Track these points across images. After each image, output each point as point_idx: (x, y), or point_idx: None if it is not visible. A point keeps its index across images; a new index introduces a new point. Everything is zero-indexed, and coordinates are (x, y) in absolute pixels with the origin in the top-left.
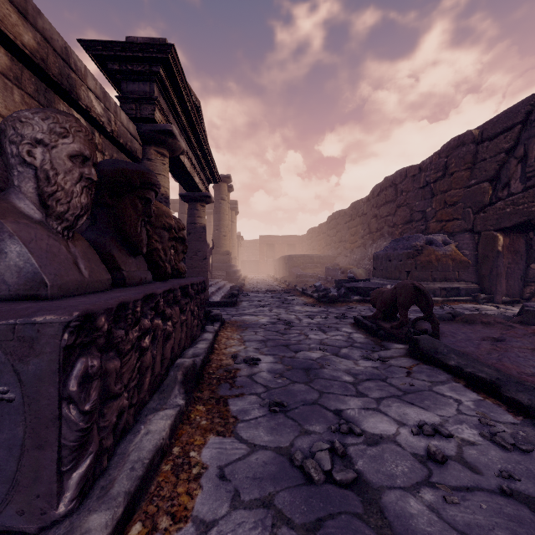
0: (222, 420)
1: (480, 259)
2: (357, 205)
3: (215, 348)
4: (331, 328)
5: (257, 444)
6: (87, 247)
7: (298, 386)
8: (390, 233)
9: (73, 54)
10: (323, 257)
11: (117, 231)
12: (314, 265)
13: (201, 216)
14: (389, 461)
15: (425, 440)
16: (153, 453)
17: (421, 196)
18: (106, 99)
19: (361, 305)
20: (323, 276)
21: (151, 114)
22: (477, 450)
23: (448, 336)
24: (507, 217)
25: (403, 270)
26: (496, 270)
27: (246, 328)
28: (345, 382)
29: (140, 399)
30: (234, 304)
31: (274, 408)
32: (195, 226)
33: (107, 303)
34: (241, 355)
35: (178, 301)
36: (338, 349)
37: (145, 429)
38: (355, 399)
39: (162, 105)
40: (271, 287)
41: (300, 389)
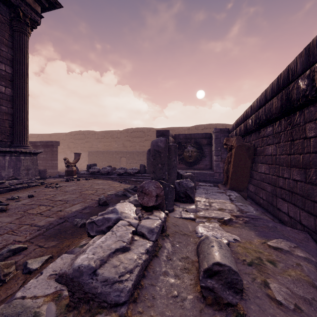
0: None
1: None
2: None
3: None
4: None
5: None
6: None
7: None
8: None
9: None
10: None
11: None
12: None
13: None
14: None
15: None
16: None
17: None
18: None
19: None
20: None
21: None
22: None
23: None
24: None
25: None
26: None
27: None
28: None
29: None
30: None
31: None
32: None
33: None
34: None
35: None
36: None
37: None
38: None
39: None
40: None
41: None
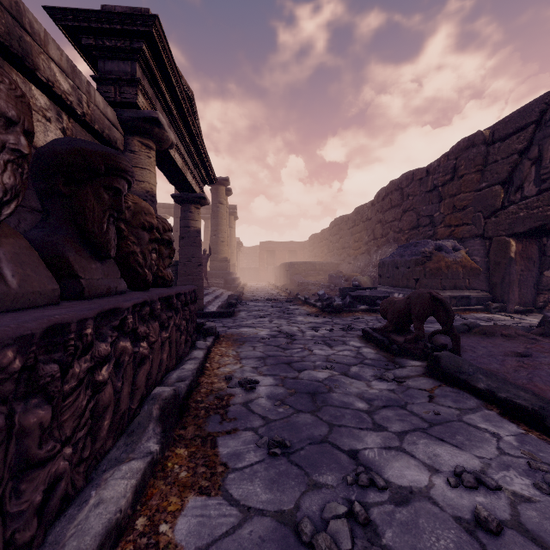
0: (208, 469)
1: (491, 266)
2: (361, 210)
3: (206, 368)
4: (337, 341)
5: (251, 506)
6: (23, 246)
7: (303, 417)
8: (396, 239)
9: (27, 13)
10: (326, 264)
11: (76, 229)
12: (317, 272)
13: (195, 219)
14: (427, 531)
15: (467, 494)
16: (101, 539)
17: (429, 201)
18: (75, 74)
19: (368, 315)
20: (326, 284)
21: (133, 98)
22: (537, 511)
23: (467, 351)
24: (521, 222)
25: (411, 277)
26: (509, 277)
27: (243, 342)
28: (359, 410)
29: (95, 450)
30: (231, 315)
31: (274, 450)
32: (188, 229)
33: (21, 327)
34: (236, 376)
35: (157, 315)
36: (347, 367)
37: (97, 496)
38: (373, 434)
39: (146, 89)
40: (271, 295)
41: (306, 422)
